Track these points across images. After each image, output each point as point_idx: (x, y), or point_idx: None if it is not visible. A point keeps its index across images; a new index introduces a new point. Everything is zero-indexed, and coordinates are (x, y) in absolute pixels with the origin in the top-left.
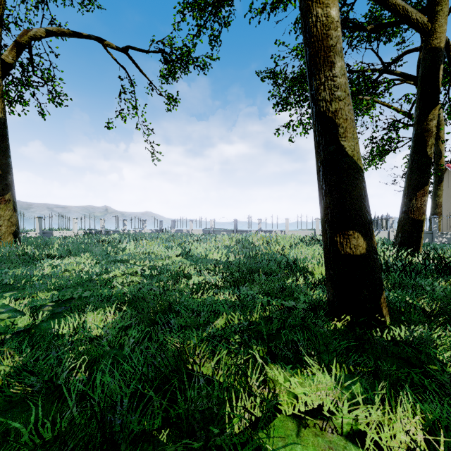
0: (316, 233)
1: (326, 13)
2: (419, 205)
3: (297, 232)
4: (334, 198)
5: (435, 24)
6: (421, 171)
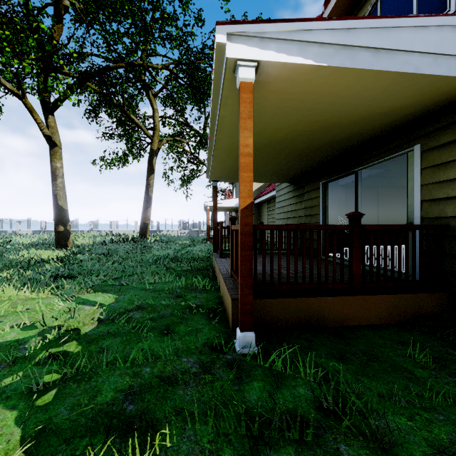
0: (135, 232)
1: (56, 165)
2: (146, 216)
3: (122, 231)
4: (56, 216)
5: (153, 138)
6: (146, 202)
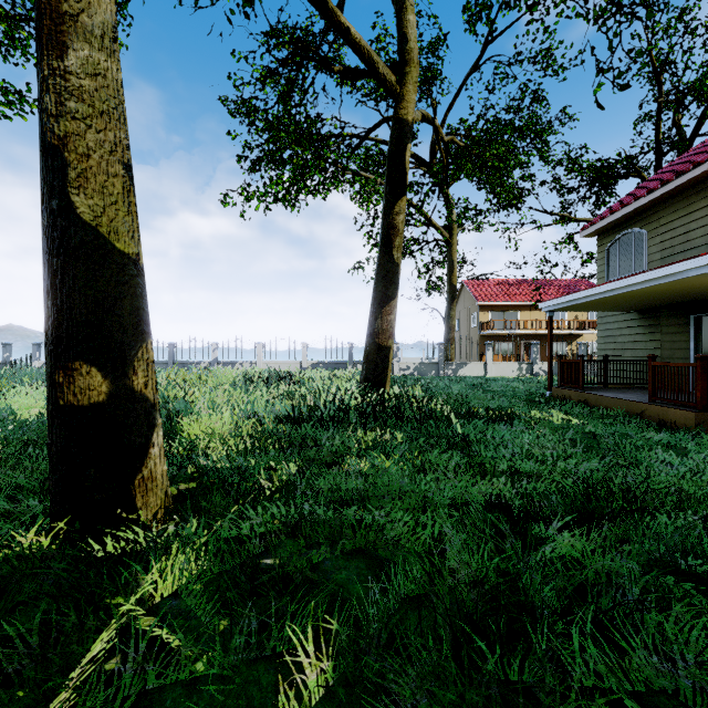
0: (303, 366)
1: None
2: (385, 326)
3: (276, 364)
4: (54, 299)
5: (403, 88)
6: (386, 280)
